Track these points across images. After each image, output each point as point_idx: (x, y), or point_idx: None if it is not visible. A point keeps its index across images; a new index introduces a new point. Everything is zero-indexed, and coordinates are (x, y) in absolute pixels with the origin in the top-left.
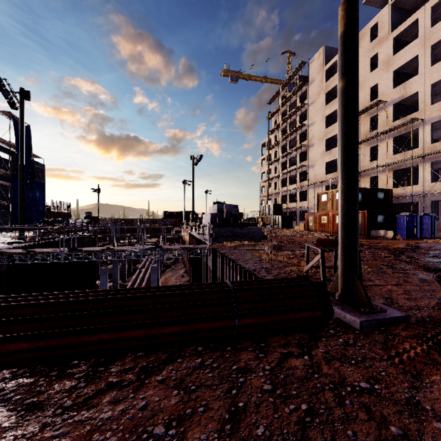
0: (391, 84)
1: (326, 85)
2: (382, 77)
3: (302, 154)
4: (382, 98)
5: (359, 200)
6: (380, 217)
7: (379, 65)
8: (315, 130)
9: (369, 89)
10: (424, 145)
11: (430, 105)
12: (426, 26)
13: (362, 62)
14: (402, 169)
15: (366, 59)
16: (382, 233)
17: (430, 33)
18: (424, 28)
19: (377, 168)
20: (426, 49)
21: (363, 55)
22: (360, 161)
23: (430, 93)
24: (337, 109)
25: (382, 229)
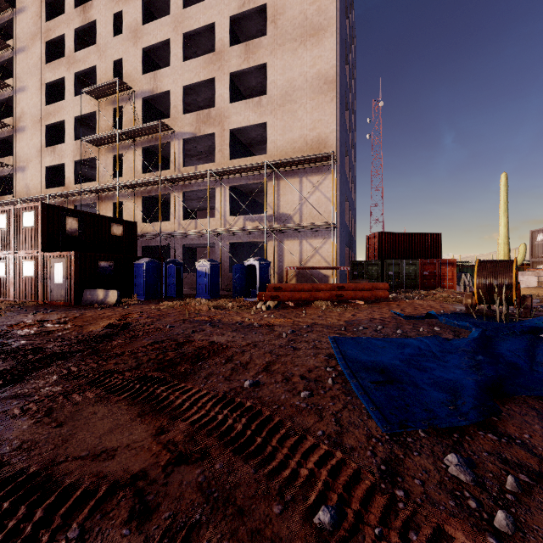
0: (139, 66)
1: (48, 27)
2: (129, 51)
3: (7, 143)
4: (129, 84)
5: (73, 233)
6: (105, 265)
7: (125, 30)
8: (28, 103)
9: (112, 63)
10: (176, 167)
11: (182, 114)
12: (178, 4)
13: (102, 14)
14: (155, 199)
15: (109, 13)
16: (102, 296)
17: (182, 16)
18: (176, 5)
19: (123, 190)
20: (178, 36)
21: (104, 4)
22: (99, 174)
23: (182, 97)
24: (66, 77)
25: (108, 287)
